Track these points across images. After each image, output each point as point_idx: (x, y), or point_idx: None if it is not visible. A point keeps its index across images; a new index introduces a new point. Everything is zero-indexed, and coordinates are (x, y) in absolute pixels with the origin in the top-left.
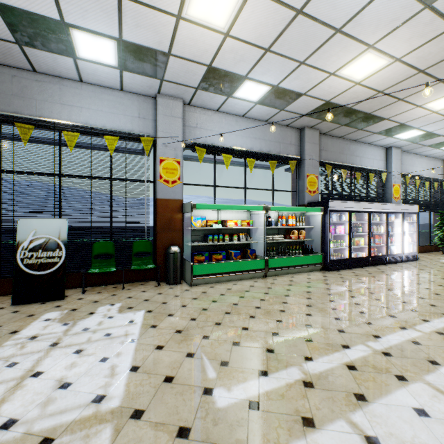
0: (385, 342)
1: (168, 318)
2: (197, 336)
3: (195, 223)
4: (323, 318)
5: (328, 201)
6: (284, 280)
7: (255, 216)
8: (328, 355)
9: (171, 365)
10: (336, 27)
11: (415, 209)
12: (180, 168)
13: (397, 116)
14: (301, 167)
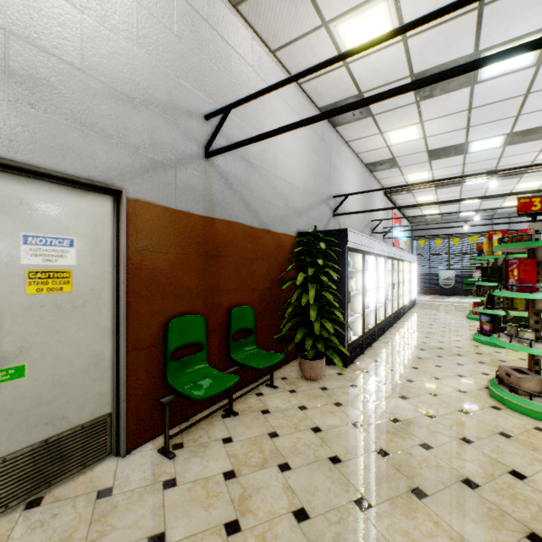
0: None
1: None
2: None
3: None
4: None
5: None
6: None
7: None
8: None
9: None
10: None
11: None
12: None
13: None
14: None
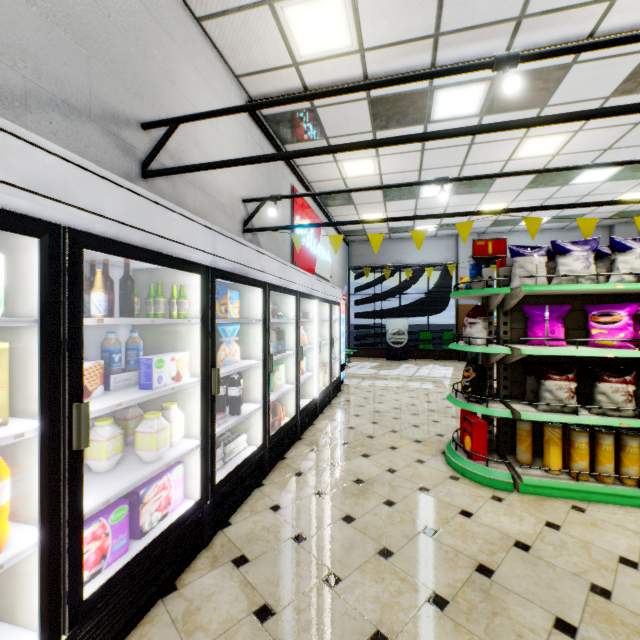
0: None
1: None
2: None
3: None
4: None
5: None
6: None
7: None
8: None
9: None
10: (581, 195)
11: None
12: None
13: None
14: None
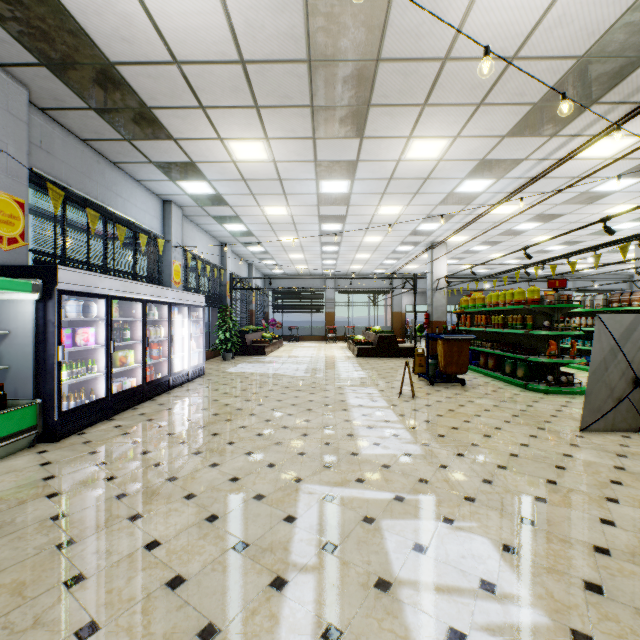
0: None
1: None
2: None
3: None
4: None
5: (56, 267)
6: None
7: None
8: None
9: None
10: None
11: (202, 300)
12: None
13: (191, 142)
14: None
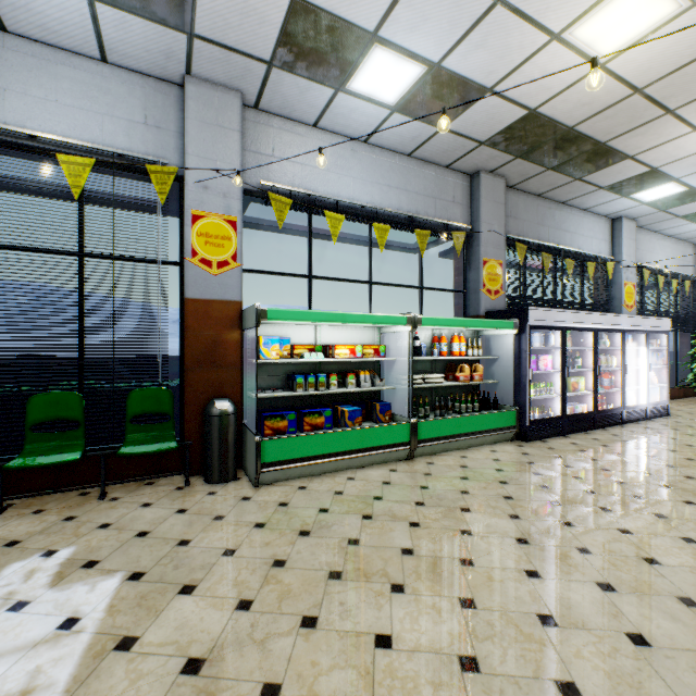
0: None
1: (178, 605)
2: (243, 691)
3: (268, 350)
4: (572, 585)
5: (527, 309)
6: (449, 466)
7: (390, 337)
8: None
9: None
10: None
11: (665, 325)
12: (237, 237)
13: (652, 151)
14: (473, 246)
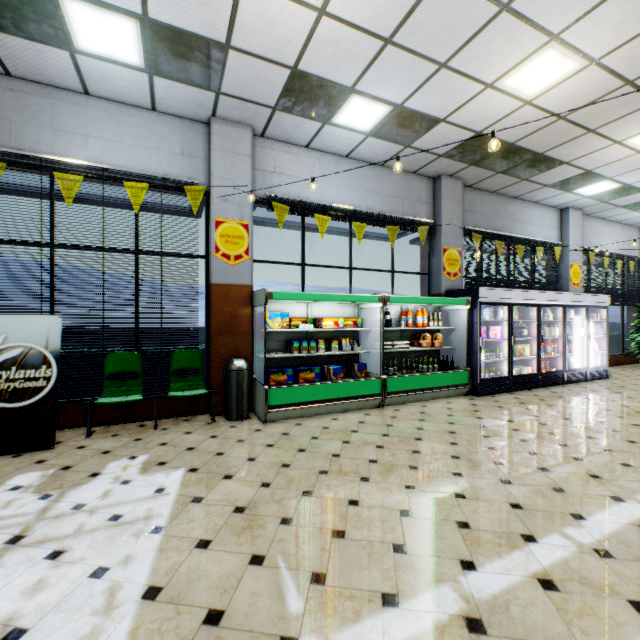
0: (594, 528)
1: (224, 484)
2: (271, 520)
3: (272, 322)
4: (482, 480)
5: (478, 288)
6: (411, 412)
7: (366, 312)
8: (502, 557)
9: (220, 585)
10: (501, 0)
11: (604, 301)
12: (248, 236)
13: (583, 158)
14: (435, 237)
